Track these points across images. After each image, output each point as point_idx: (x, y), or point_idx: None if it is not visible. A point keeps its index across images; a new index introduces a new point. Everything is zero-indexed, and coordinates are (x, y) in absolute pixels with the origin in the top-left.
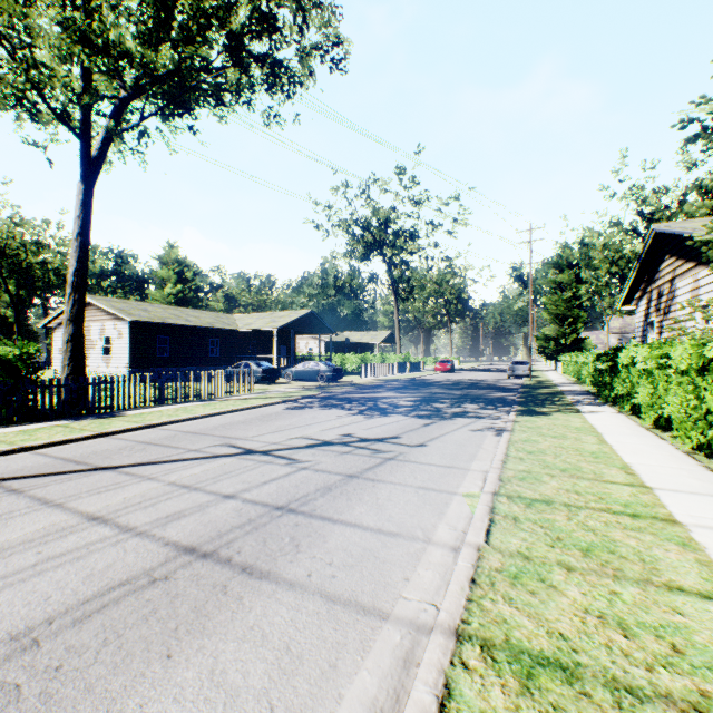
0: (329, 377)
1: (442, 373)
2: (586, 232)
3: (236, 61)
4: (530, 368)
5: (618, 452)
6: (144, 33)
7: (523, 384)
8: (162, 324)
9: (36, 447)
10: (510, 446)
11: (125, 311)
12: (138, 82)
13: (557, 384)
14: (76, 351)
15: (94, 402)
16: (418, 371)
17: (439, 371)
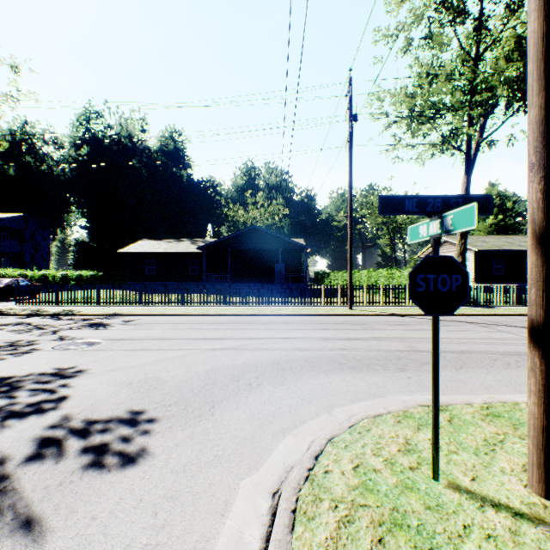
0: None
1: None
2: None
3: None
4: None
5: None
6: (513, 82)
7: None
8: (496, 251)
9: (467, 315)
10: None
11: (469, 244)
12: (506, 110)
13: None
14: None
15: (475, 299)
16: None
17: None
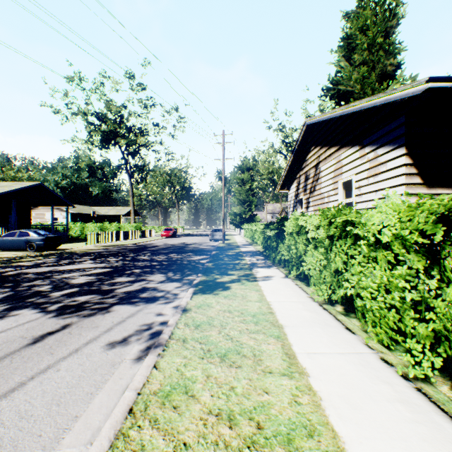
0: (40, 246)
1: (166, 238)
2: (257, 150)
3: None
4: (224, 234)
5: (330, 415)
6: None
7: (217, 247)
8: None
9: None
10: (115, 451)
11: None
12: None
13: (240, 246)
14: None
15: None
16: (149, 237)
17: (165, 236)
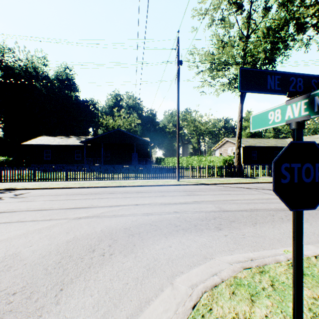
0: None
1: None
2: None
3: (300, 32)
4: None
5: None
6: None
7: None
8: (253, 146)
9: (244, 183)
10: None
11: None
12: (263, 67)
13: None
14: (238, 157)
15: (246, 173)
16: None
17: None
